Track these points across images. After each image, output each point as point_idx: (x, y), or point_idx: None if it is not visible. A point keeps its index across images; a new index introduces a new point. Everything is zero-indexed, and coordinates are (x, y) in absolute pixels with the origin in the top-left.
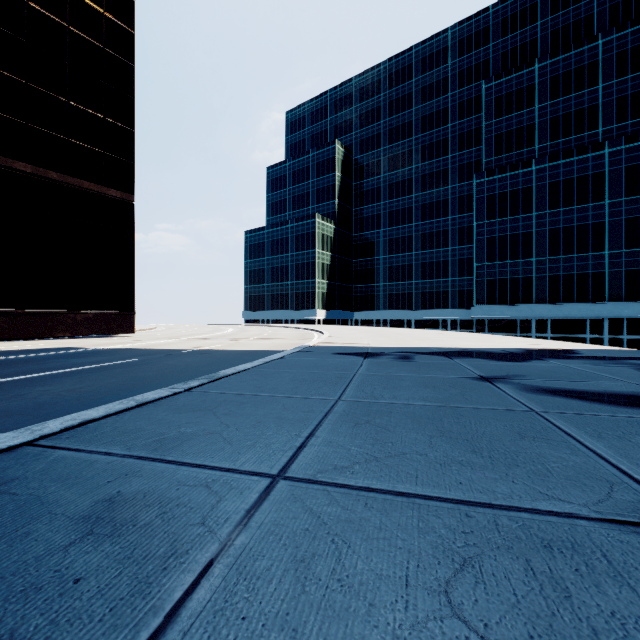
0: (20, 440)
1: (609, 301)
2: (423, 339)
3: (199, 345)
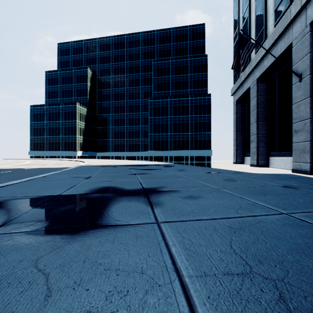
0: (43, 176)
1: (190, 150)
2: (124, 163)
3: (29, 167)
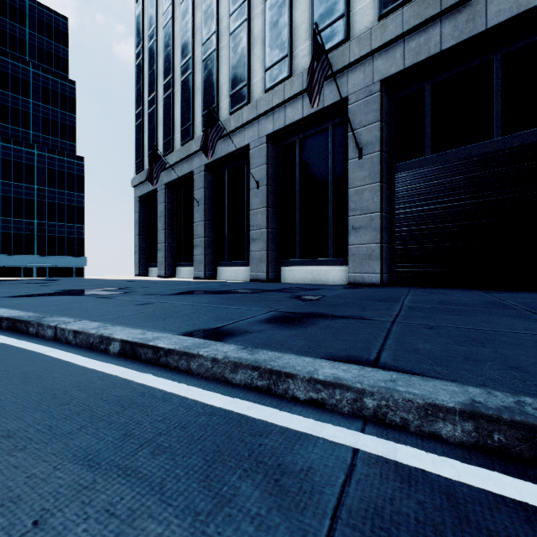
0: None
1: (38, 255)
2: None
3: None
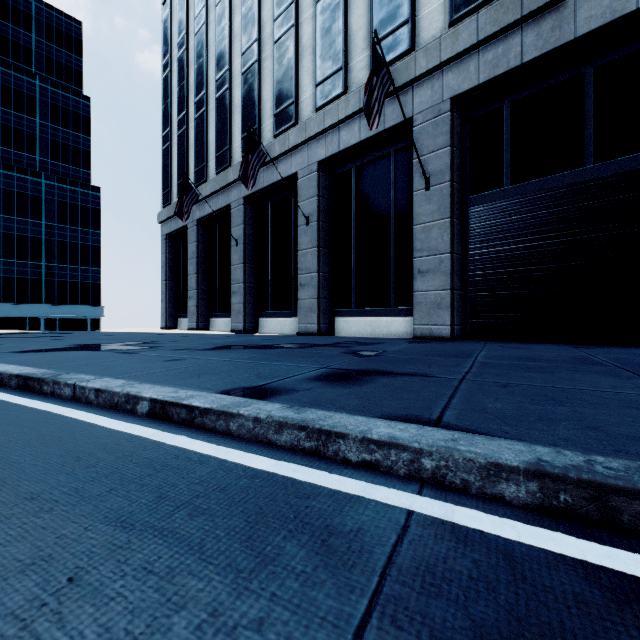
0: None
1: (46, 303)
2: None
3: None
